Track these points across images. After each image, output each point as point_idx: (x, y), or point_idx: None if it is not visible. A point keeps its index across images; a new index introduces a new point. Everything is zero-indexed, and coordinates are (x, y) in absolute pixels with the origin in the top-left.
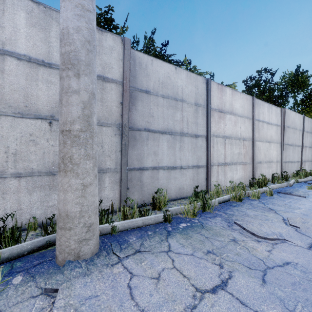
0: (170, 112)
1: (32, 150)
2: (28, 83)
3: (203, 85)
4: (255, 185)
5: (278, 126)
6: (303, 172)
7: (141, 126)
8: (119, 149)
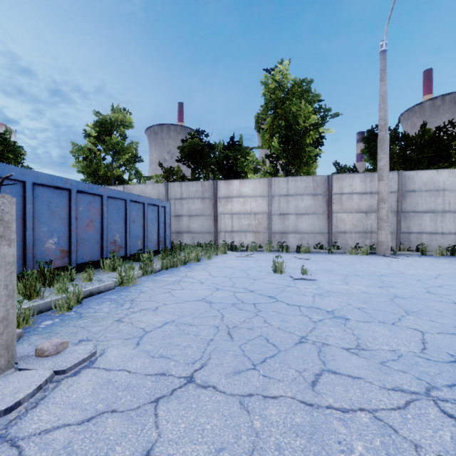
0: (432, 199)
1: (360, 224)
2: (359, 201)
3: None
4: None
5: None
6: None
7: (409, 210)
8: (395, 223)
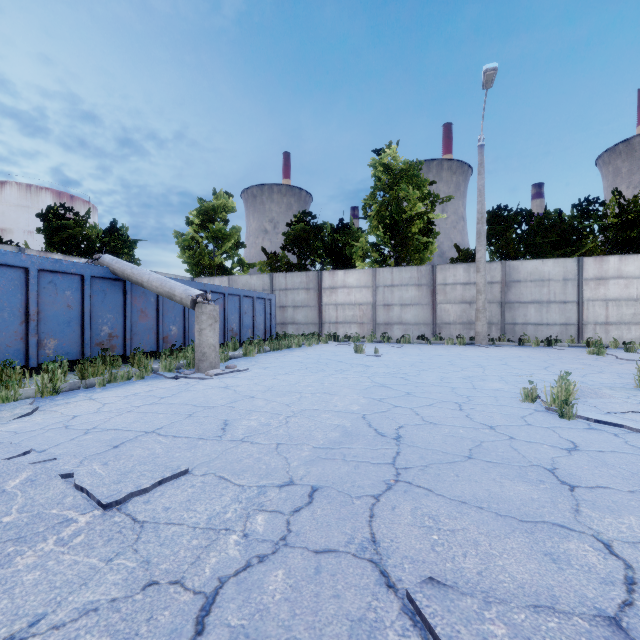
0: (537, 290)
1: (464, 315)
2: (463, 292)
3: (573, 264)
4: (633, 341)
5: None
6: None
7: (514, 300)
8: (500, 313)
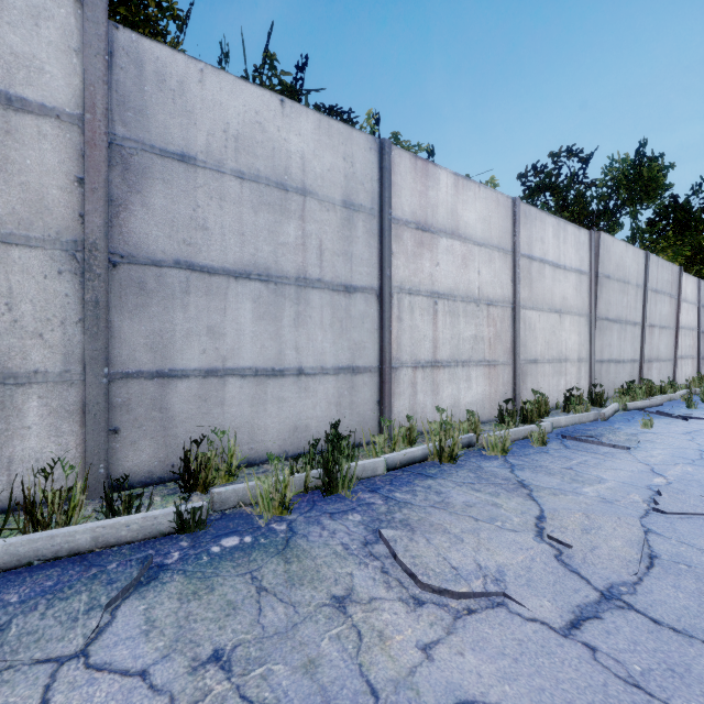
0: (264, 221)
1: None
2: None
3: (368, 156)
4: (508, 418)
5: (583, 275)
6: (644, 387)
7: (164, 252)
8: (78, 316)
